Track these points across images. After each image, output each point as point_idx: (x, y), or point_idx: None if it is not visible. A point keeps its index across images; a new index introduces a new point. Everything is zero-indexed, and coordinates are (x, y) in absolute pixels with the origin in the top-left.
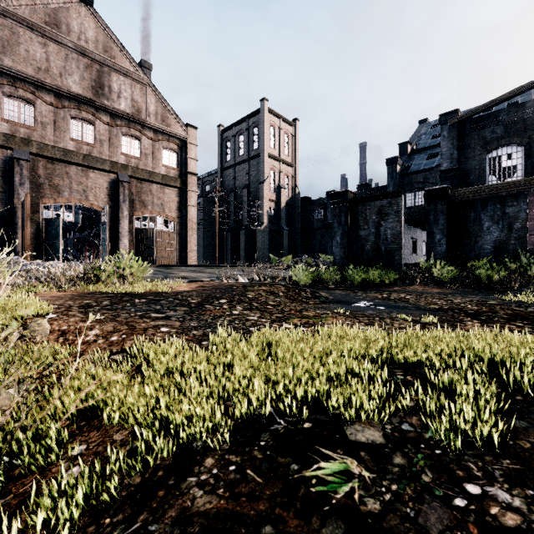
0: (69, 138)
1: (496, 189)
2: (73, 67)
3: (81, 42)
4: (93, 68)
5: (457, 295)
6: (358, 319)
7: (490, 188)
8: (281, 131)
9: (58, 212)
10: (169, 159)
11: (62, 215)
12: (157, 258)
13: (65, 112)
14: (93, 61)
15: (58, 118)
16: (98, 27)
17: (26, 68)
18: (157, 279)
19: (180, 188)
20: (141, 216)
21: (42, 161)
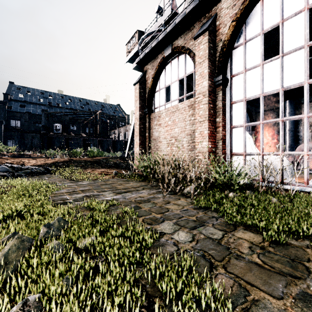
0: None
1: (58, 135)
2: None
3: None
4: None
5: None
6: None
7: (57, 135)
8: None
9: None
10: None
11: None
12: None
13: None
14: None
15: None
16: None
17: None
18: None
19: None
20: None
21: None
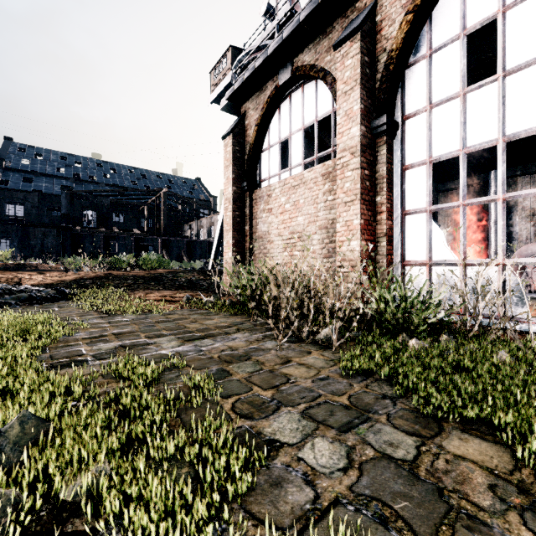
0: None
1: (91, 232)
2: None
3: None
4: None
5: None
6: None
7: (89, 231)
8: None
9: None
10: None
11: None
12: None
13: None
14: None
15: None
16: None
17: None
18: None
19: None
20: None
21: None
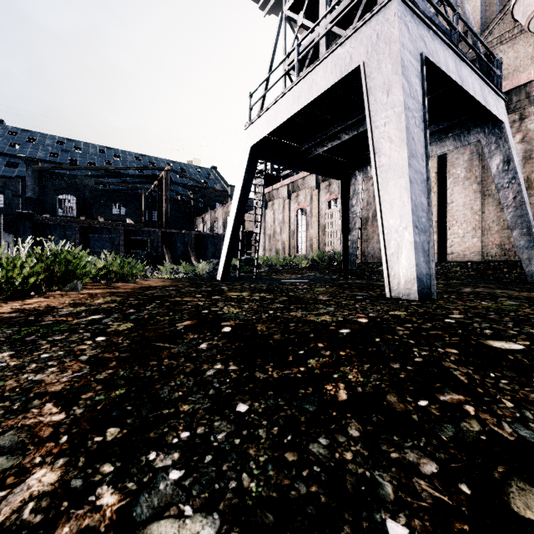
0: None
1: (61, 221)
2: None
3: None
4: None
5: None
6: None
7: (58, 219)
8: None
9: None
10: None
11: None
12: None
13: None
14: None
15: None
16: None
17: None
18: None
19: None
20: None
21: None
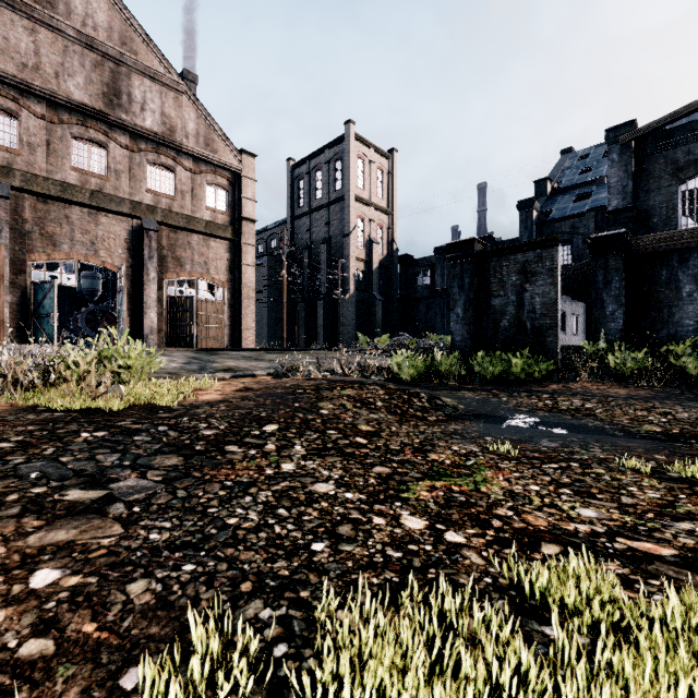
0: (70, 167)
1: None
2: (74, 64)
3: (87, 28)
4: (104, 67)
5: (669, 402)
6: (542, 469)
7: (694, 232)
8: (373, 165)
9: (54, 273)
10: (216, 200)
11: (60, 278)
12: (198, 338)
13: (64, 129)
14: (105, 57)
15: (54, 138)
16: (113, 9)
17: (4, 63)
18: (186, 371)
19: (232, 240)
20: (175, 279)
21: (29, 199)
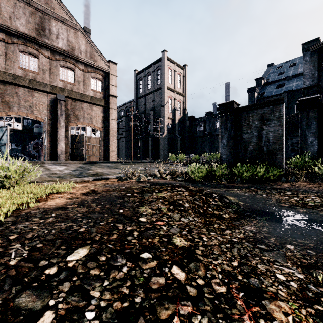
0: (18, 67)
1: None
2: (20, 12)
3: None
4: (36, 15)
5: None
6: None
7: None
8: (175, 72)
9: (9, 122)
10: (96, 86)
11: (13, 125)
12: (87, 156)
13: (14, 47)
14: (37, 9)
15: (9, 51)
16: None
17: None
18: (69, 176)
19: (104, 106)
20: (75, 126)
21: None
